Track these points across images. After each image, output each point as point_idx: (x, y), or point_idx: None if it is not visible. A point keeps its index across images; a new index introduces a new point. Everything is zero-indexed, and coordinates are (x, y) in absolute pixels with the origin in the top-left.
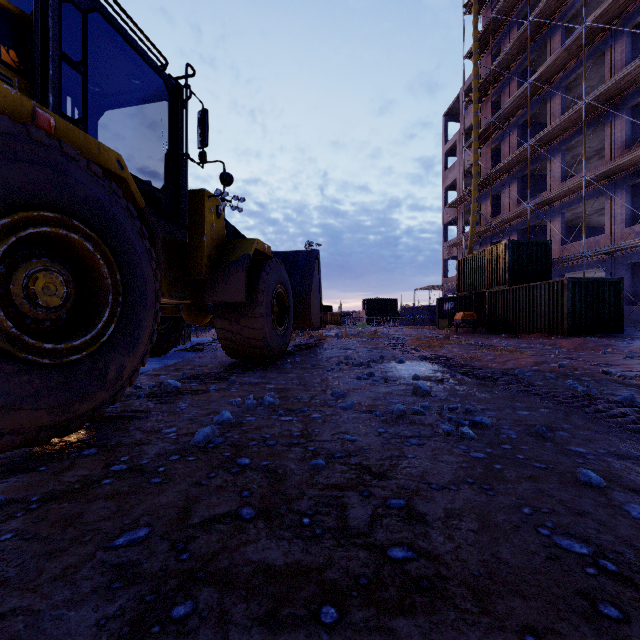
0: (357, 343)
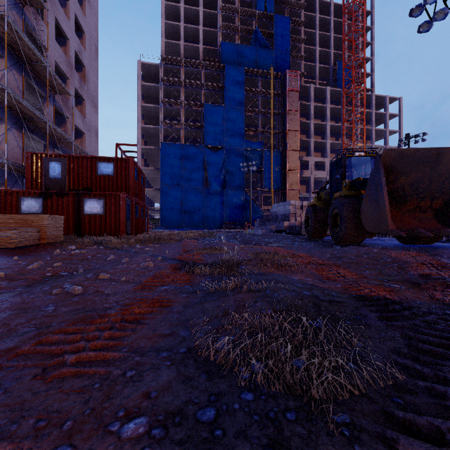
0: (339, 249)
